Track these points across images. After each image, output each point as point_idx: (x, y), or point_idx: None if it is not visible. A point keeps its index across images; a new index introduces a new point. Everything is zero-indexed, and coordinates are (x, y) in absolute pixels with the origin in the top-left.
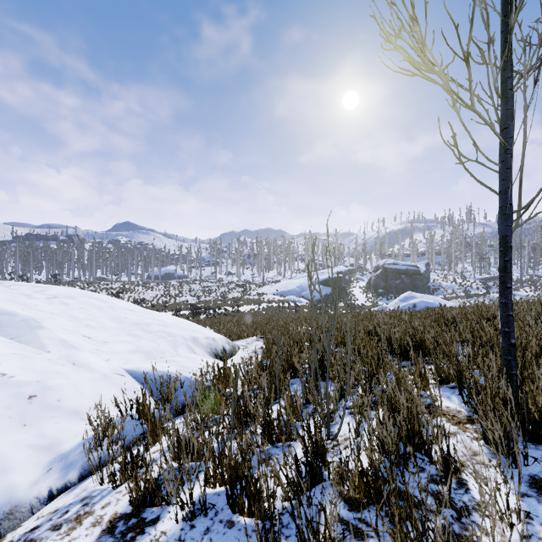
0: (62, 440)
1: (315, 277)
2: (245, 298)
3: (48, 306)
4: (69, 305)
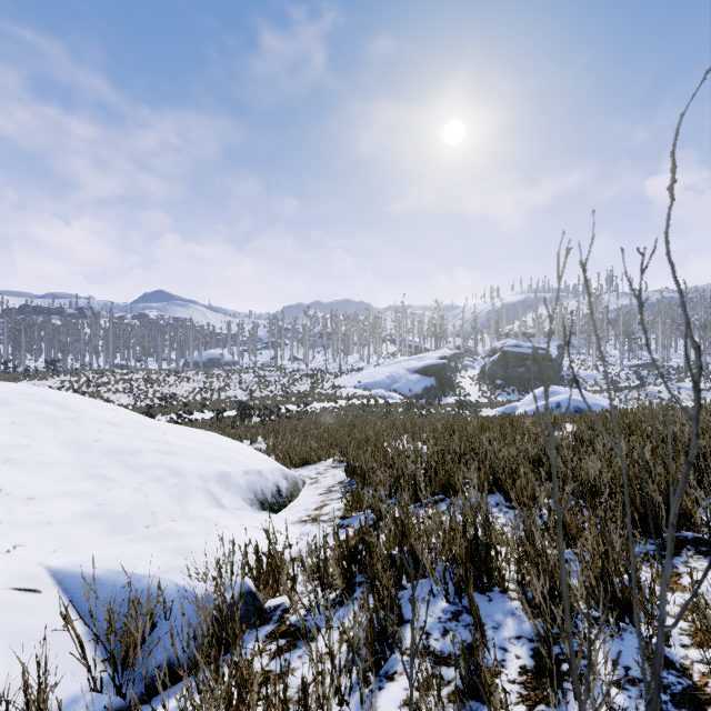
0: None
1: (411, 364)
2: (315, 393)
3: None
4: None
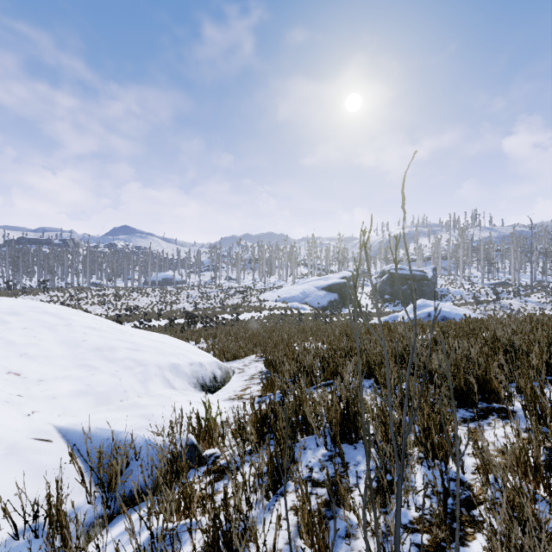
0: None
1: (319, 282)
2: (245, 305)
3: None
4: (8, 324)
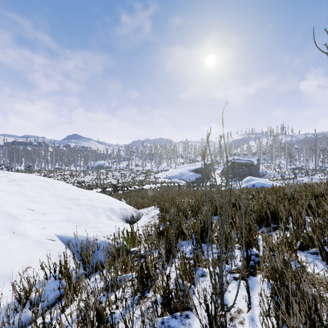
0: None
1: (190, 167)
2: (146, 180)
3: (7, 187)
4: (23, 186)
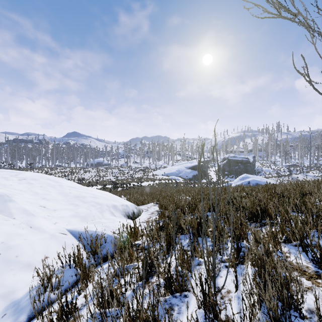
0: (16, 289)
1: (187, 164)
2: (145, 177)
3: (18, 185)
4: (33, 184)
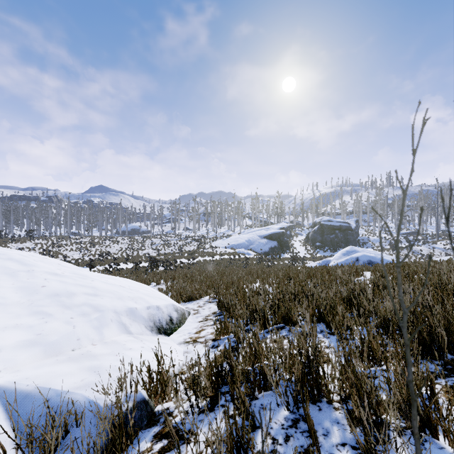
0: None
1: (261, 232)
2: (200, 251)
3: None
4: None
